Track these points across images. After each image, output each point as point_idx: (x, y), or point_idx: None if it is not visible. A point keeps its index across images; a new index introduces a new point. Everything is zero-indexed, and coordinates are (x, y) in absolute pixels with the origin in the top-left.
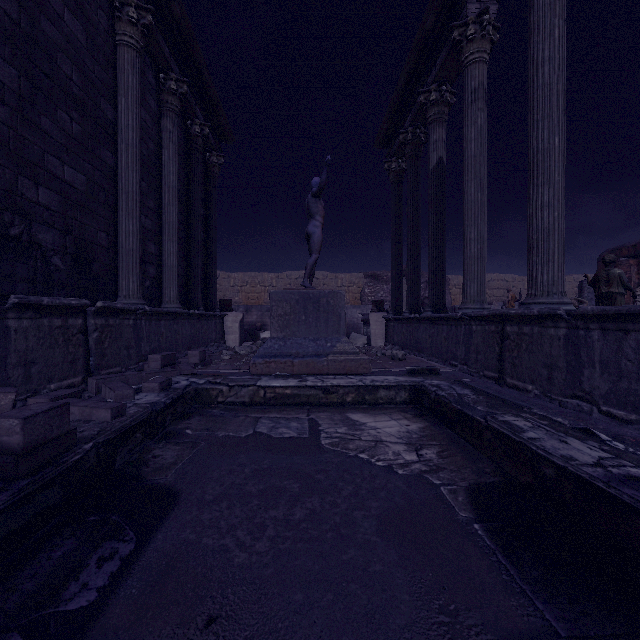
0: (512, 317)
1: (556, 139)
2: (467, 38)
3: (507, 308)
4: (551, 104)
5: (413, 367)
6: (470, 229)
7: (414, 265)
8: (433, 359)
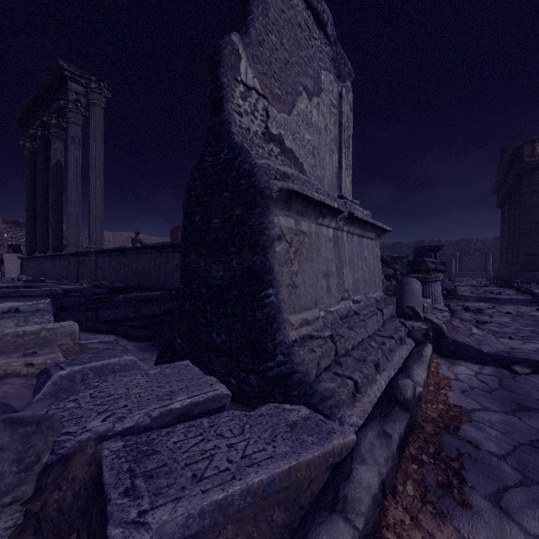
0: (81, 253)
1: (99, 182)
2: (69, 108)
3: (79, 249)
4: (97, 168)
5: (28, 279)
6: (71, 209)
7: (44, 221)
8: (53, 280)
